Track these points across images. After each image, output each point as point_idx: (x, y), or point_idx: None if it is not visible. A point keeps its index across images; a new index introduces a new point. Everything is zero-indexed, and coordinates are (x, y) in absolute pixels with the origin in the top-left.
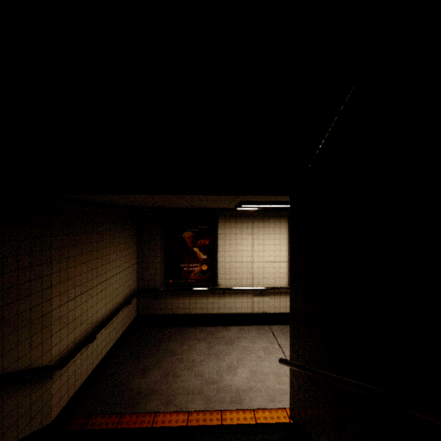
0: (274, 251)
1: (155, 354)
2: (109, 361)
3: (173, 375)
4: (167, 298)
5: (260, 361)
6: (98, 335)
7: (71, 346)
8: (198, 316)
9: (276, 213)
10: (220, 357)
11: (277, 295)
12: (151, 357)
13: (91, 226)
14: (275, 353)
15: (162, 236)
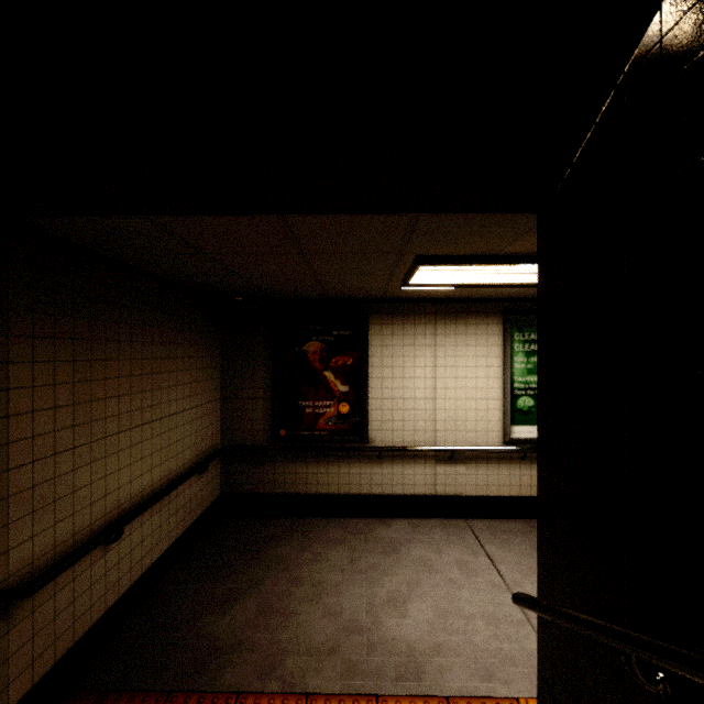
0: (476, 378)
1: (249, 567)
2: (162, 577)
3: (282, 612)
4: (276, 463)
5: (454, 589)
6: (135, 527)
7: (64, 549)
8: (333, 499)
9: (480, 308)
10: (373, 579)
11: (481, 463)
12: (242, 574)
13: (118, 309)
14: (484, 573)
15: (267, 349)
